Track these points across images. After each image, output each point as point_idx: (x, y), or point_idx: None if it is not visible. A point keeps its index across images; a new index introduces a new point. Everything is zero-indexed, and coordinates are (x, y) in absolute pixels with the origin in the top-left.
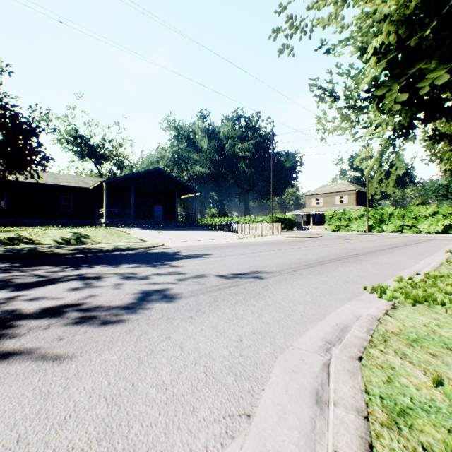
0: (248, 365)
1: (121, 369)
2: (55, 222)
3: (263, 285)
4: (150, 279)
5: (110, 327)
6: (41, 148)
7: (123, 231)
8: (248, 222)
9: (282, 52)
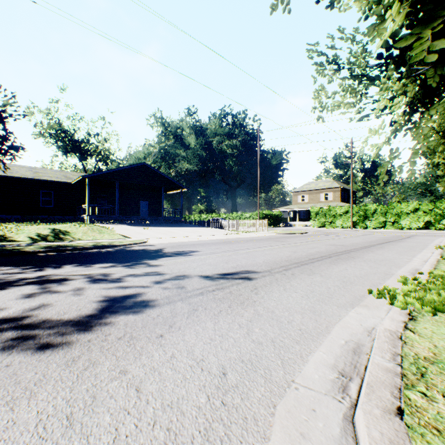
0: (233, 425)
1: (34, 442)
2: (34, 218)
3: (251, 288)
4: (122, 281)
5: (48, 355)
6: (9, 136)
7: (106, 227)
8: (235, 218)
9: (276, 8)
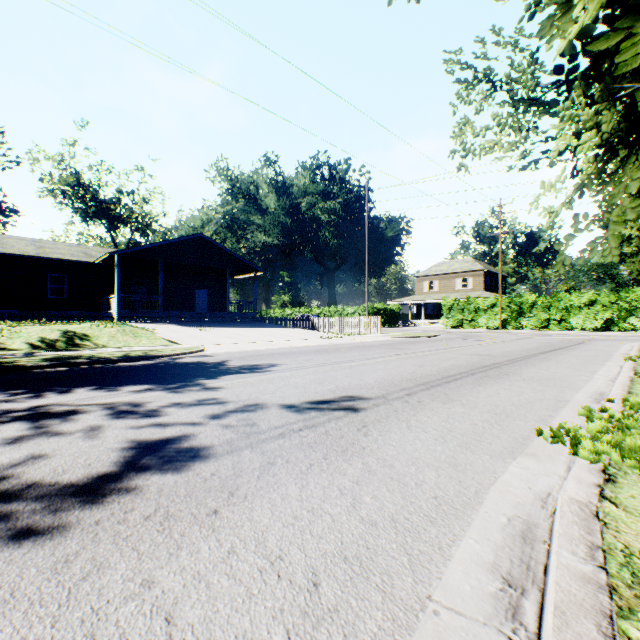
0: None
1: None
2: (39, 315)
3: (358, 425)
4: (162, 415)
5: (25, 550)
6: None
7: (144, 328)
8: (333, 314)
9: None
